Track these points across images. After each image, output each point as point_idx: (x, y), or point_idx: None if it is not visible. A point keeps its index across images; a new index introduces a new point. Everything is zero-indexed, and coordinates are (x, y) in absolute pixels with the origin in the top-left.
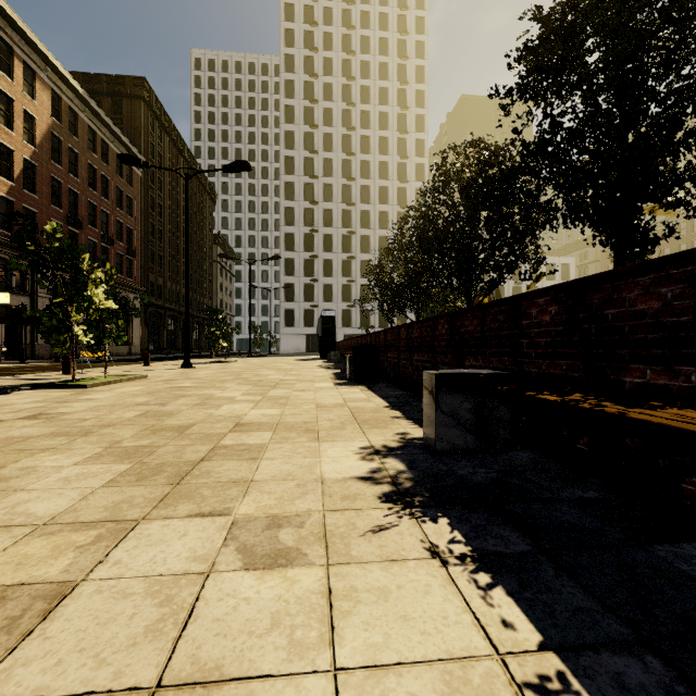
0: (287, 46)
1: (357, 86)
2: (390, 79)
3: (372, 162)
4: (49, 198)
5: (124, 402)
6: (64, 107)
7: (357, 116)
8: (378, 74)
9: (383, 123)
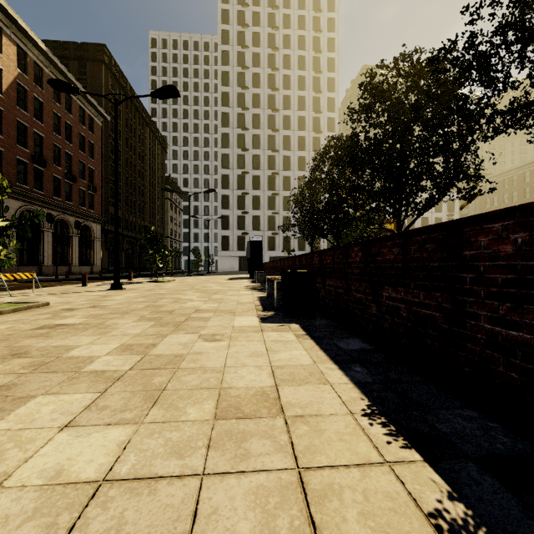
0: (223, 23)
1: (280, 55)
2: (307, 49)
3: (292, 116)
4: (15, 139)
5: None
6: (30, 61)
7: (280, 79)
8: (297, 45)
9: (301, 85)
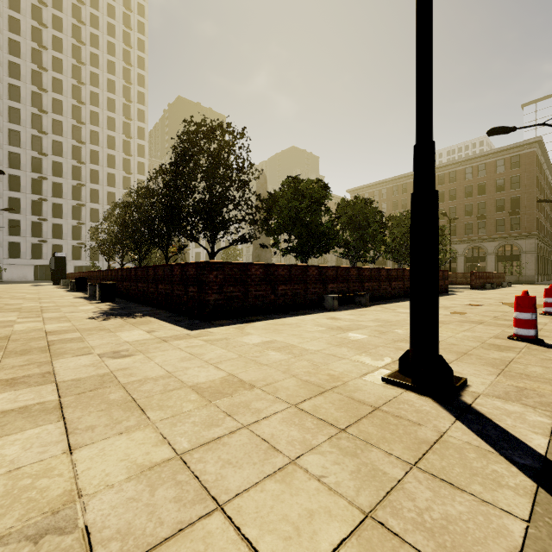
0: (12, 8)
1: (87, 70)
2: (117, 76)
3: (101, 133)
4: None
5: None
6: None
7: (87, 94)
8: (107, 68)
9: (111, 106)
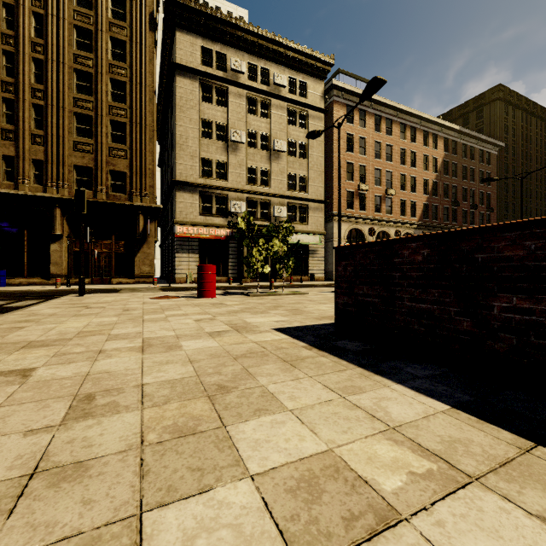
0: None
1: None
2: None
3: None
4: (442, 195)
5: None
6: (449, 142)
7: None
8: None
9: None
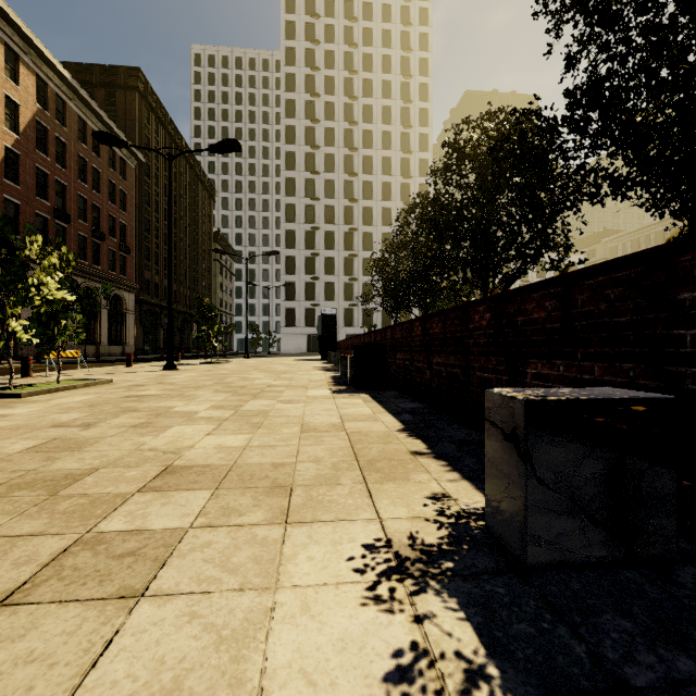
0: (288, 38)
1: (359, 79)
2: (394, 72)
3: (375, 157)
4: (34, 189)
5: (39, 422)
6: (51, 94)
7: (359, 110)
8: (381, 67)
9: (386, 117)
